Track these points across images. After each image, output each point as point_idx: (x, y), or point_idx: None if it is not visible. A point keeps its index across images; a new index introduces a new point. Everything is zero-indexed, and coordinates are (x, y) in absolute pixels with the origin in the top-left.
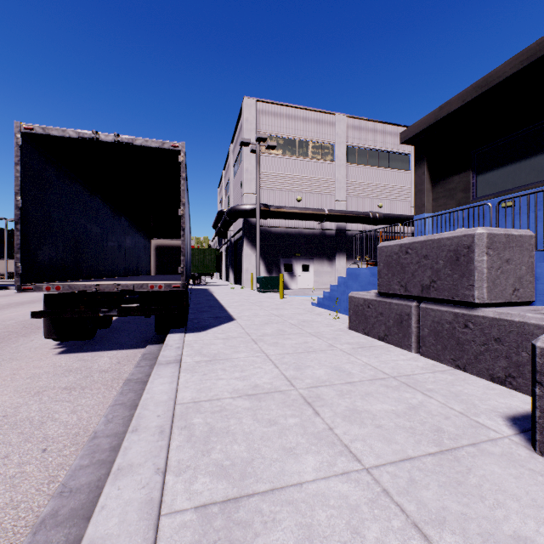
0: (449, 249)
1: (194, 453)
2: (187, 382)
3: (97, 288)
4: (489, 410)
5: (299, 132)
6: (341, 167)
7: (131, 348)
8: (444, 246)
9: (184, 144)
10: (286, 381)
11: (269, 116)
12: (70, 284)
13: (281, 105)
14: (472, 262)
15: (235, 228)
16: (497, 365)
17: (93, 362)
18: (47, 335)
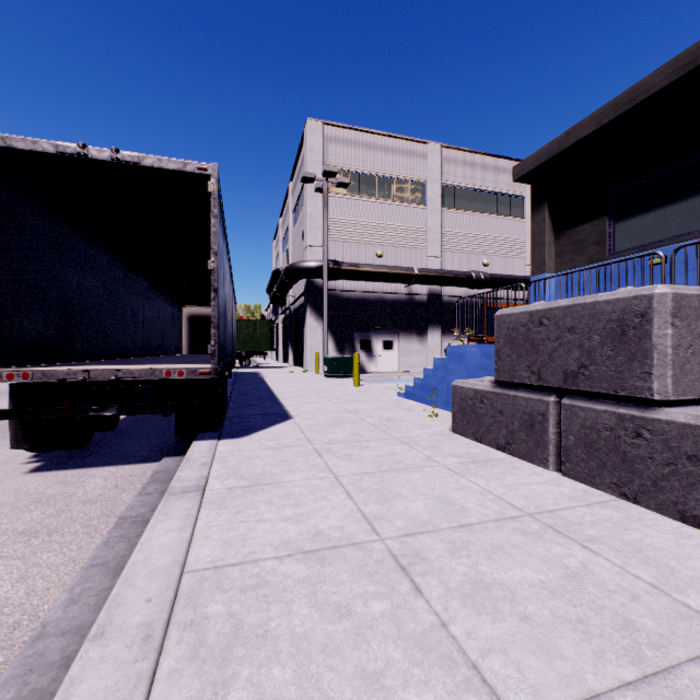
0: (609, 318)
1: (198, 689)
2: (209, 526)
3: (85, 376)
4: (698, 581)
5: (380, 166)
6: (434, 212)
7: (139, 463)
8: (602, 314)
9: (215, 165)
10: (366, 523)
11: (341, 144)
12: (43, 370)
13: (356, 130)
14: (648, 337)
15: (295, 292)
16: (692, 498)
17: (77, 486)
18: (14, 444)
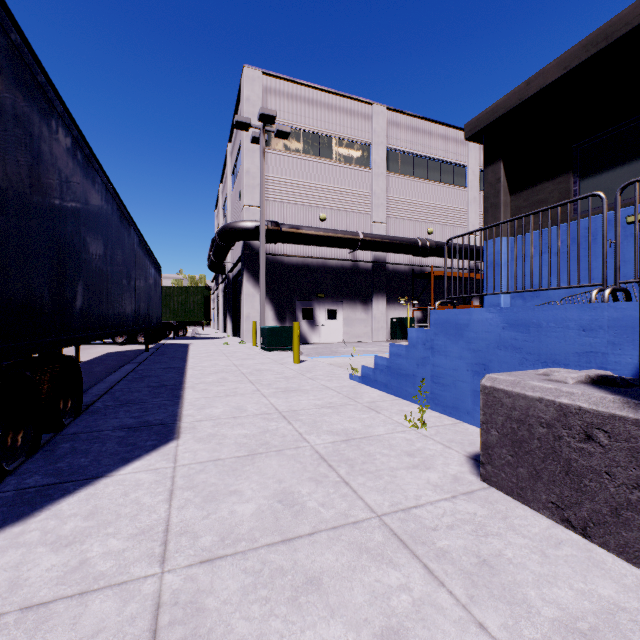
0: None
1: None
2: None
3: None
4: None
5: (323, 124)
6: (379, 176)
7: None
8: None
9: None
10: None
11: (281, 97)
12: None
13: (298, 84)
14: None
15: (233, 258)
16: None
17: None
18: None
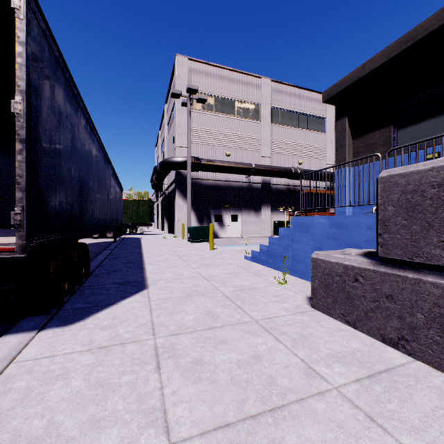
0: None
1: None
2: None
3: None
4: None
5: (228, 91)
6: (266, 126)
7: None
8: None
9: None
10: None
11: (200, 74)
12: None
13: (212, 66)
14: None
15: (168, 181)
16: None
17: None
18: None
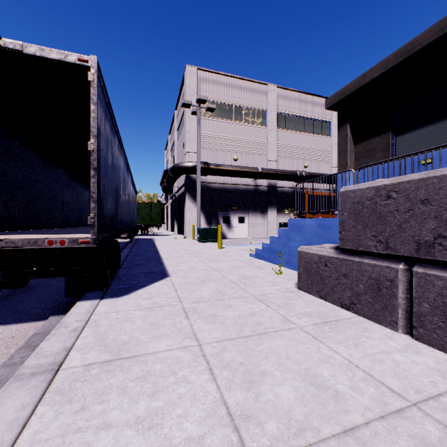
0: None
1: None
2: (32, 442)
3: None
4: None
5: (236, 99)
6: (272, 131)
7: (27, 321)
8: None
9: (95, 58)
10: (231, 429)
11: (209, 83)
12: None
13: (220, 74)
14: None
15: (178, 184)
16: None
17: None
18: None
